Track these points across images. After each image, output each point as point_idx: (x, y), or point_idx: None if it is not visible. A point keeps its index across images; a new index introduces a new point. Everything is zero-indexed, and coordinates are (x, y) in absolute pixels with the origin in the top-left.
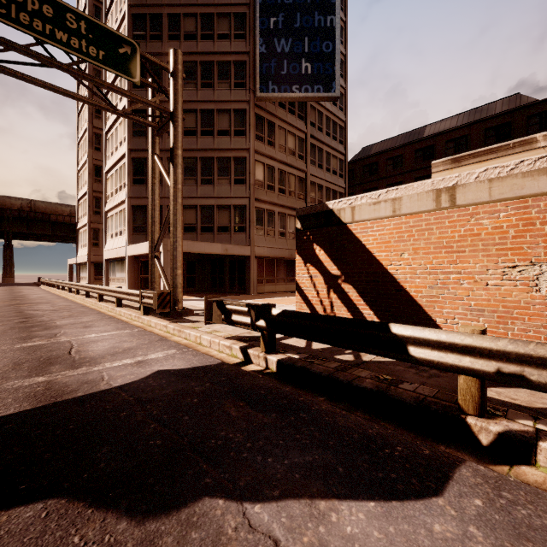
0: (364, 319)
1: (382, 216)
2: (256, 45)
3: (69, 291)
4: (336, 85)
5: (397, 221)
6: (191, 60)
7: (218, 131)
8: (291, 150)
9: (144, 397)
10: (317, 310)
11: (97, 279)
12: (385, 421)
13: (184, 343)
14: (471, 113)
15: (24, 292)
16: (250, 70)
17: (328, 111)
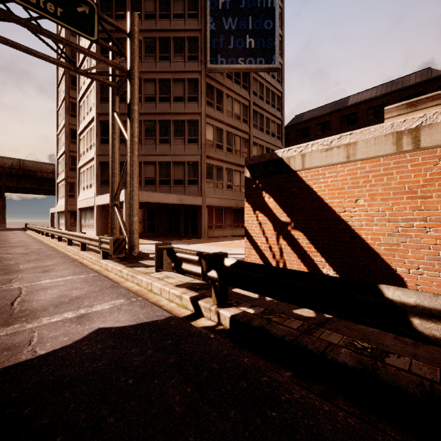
0: (315, 266)
1: (335, 162)
2: (207, 23)
3: (46, 235)
4: (276, 58)
5: (352, 167)
6: (150, 36)
7: (174, 97)
8: (236, 115)
9: (66, 376)
10: (266, 256)
11: (72, 225)
12: (383, 421)
13: (135, 289)
14: (388, 85)
15: (9, 236)
16: (202, 45)
17: (268, 83)
